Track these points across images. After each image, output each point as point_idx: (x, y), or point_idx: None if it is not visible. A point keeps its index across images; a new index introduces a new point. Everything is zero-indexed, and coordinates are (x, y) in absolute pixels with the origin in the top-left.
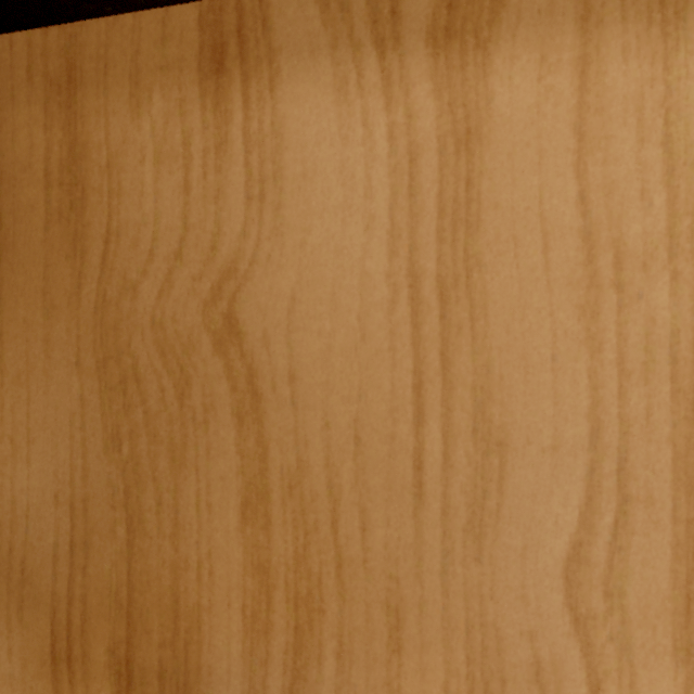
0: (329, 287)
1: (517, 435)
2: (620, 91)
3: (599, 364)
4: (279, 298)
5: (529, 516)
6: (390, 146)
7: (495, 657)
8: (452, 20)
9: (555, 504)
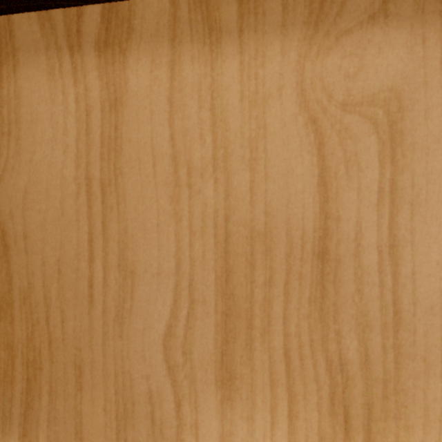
0: (45, 185)
1: (140, 267)
2: (190, 80)
3: (180, 228)
4: (18, 191)
5: (146, 312)
6: (77, 106)
7: (129, 390)
8: (108, 37)
9: (159, 305)
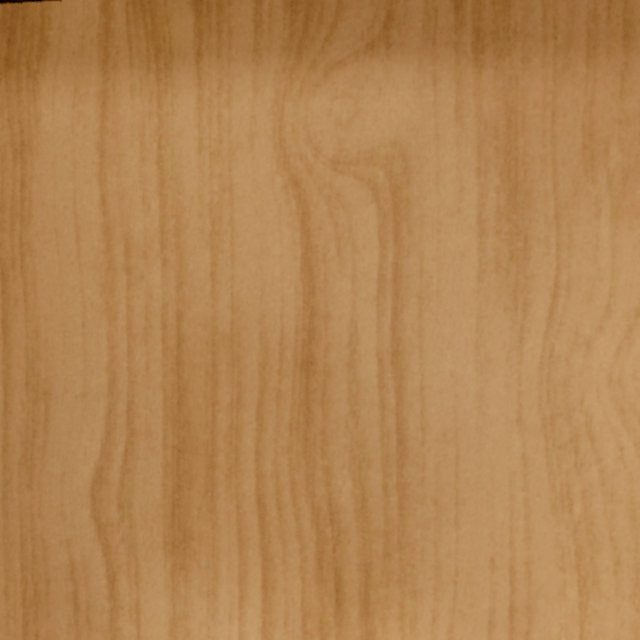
0: None
1: (58, 386)
2: (129, 120)
3: (115, 330)
4: None
5: (67, 449)
6: None
7: (42, 563)
8: (11, 52)
9: (85, 439)
